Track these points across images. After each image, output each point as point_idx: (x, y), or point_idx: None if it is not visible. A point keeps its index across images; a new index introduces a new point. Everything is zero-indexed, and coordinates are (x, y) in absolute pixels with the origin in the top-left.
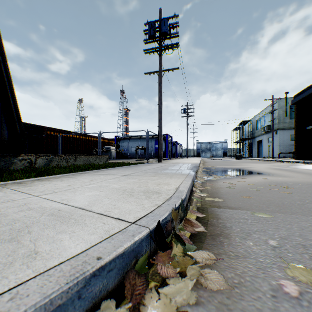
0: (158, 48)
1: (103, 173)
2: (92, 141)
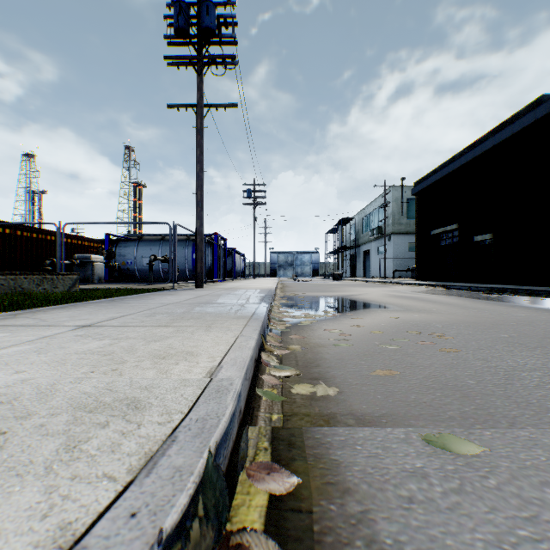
0: (195, 57)
1: (23, 321)
2: (49, 242)
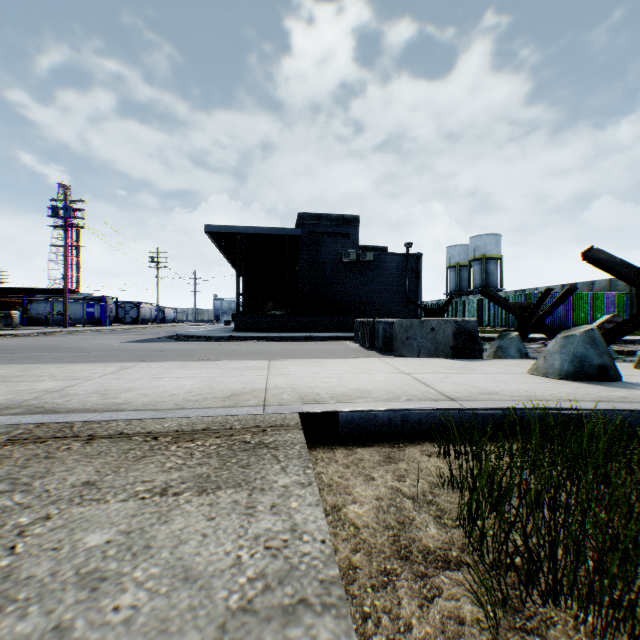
0: (64, 226)
1: None
2: None
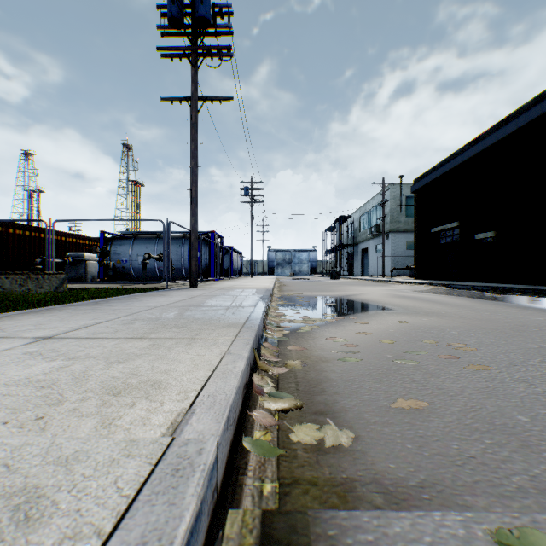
0: (189, 48)
1: None
2: (43, 240)
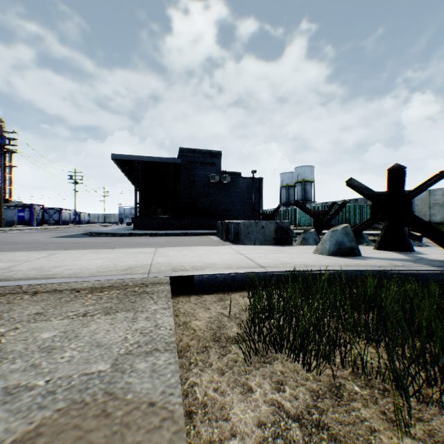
0: None
1: None
2: None
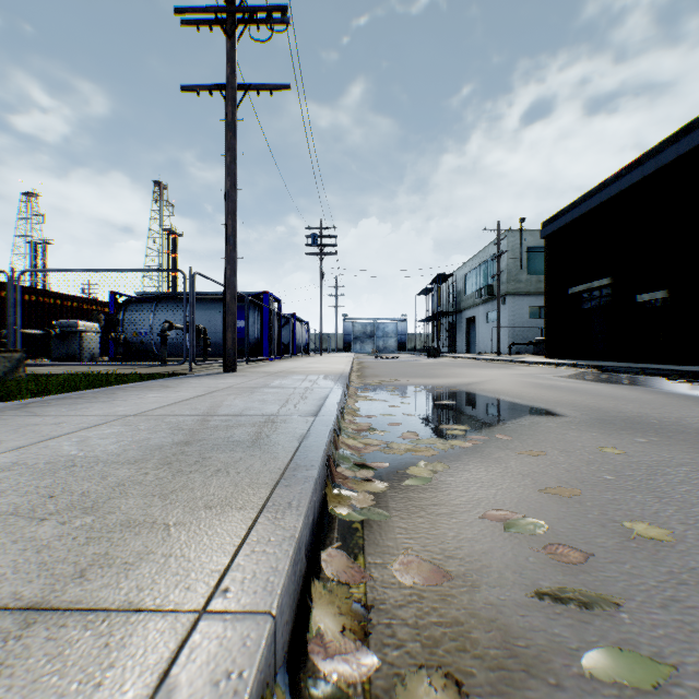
0: (223, 10)
1: None
2: (28, 303)
